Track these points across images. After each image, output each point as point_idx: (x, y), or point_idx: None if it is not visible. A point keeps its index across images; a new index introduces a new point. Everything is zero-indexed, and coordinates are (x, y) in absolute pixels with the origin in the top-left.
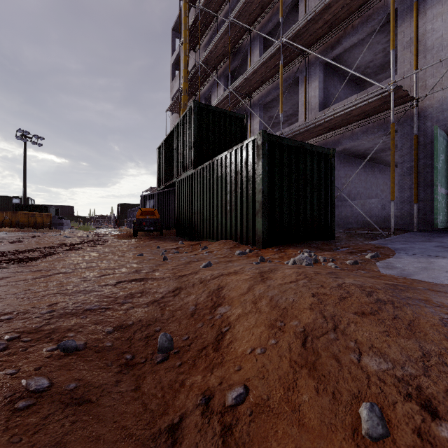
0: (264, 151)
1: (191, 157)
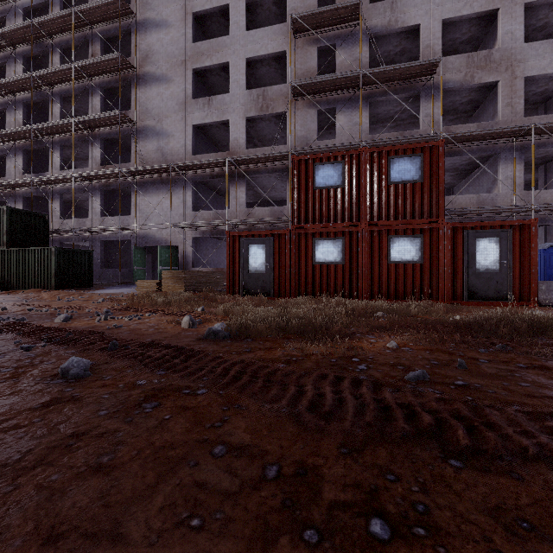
0: (56, 254)
1: (3, 239)
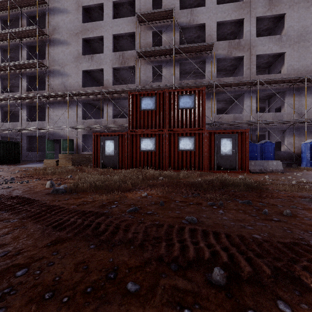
0: None
1: None
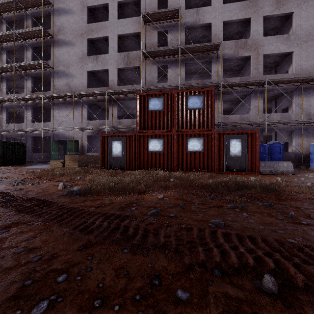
0: (1, 145)
1: None
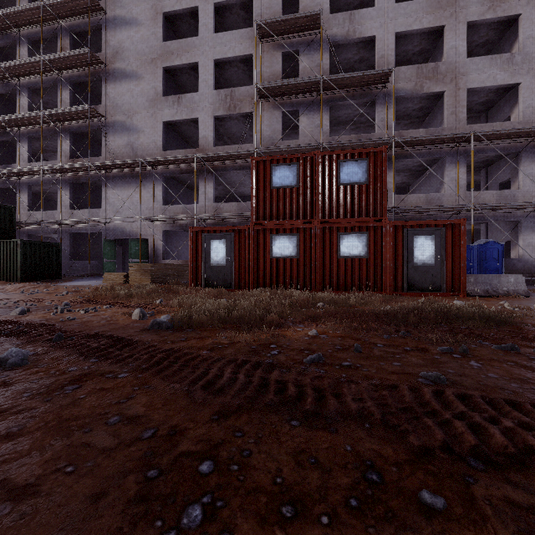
0: (22, 247)
1: None
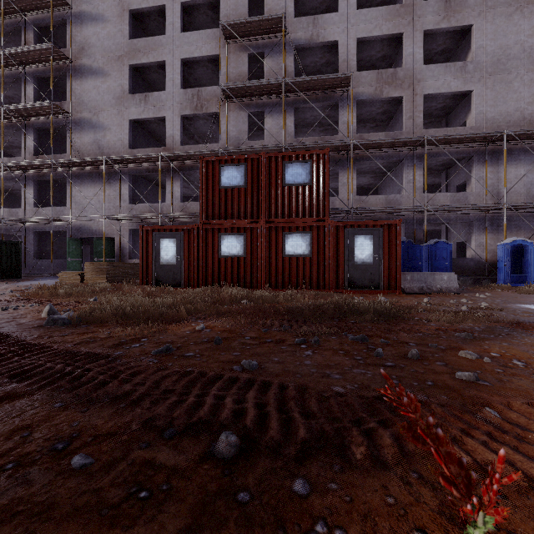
0: None
1: None
